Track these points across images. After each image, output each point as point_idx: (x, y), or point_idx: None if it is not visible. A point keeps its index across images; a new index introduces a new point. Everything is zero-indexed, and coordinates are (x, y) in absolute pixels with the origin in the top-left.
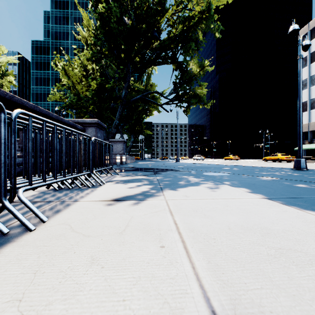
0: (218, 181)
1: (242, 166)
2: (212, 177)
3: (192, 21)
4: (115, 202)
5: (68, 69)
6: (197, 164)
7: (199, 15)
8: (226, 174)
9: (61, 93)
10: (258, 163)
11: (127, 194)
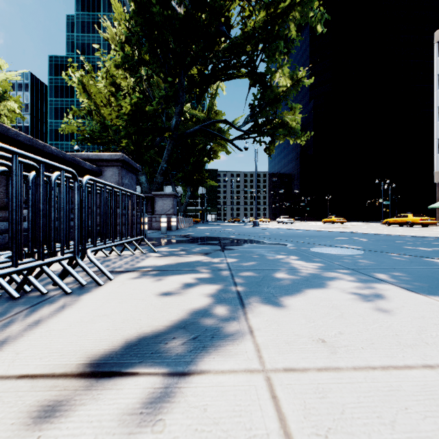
0: (361, 272)
1: (365, 234)
2: (335, 259)
3: (280, 6)
4: (78, 393)
5: (88, 84)
6: (287, 230)
7: None
8: (355, 251)
9: (79, 121)
10: (380, 228)
11: (144, 329)
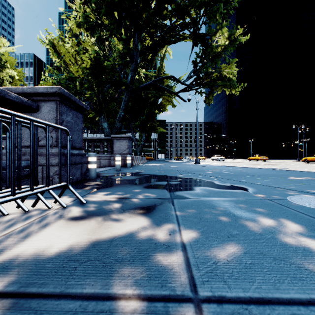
0: None
1: (309, 173)
2: None
3: None
4: None
5: (58, 45)
6: (227, 168)
7: None
8: None
9: (53, 78)
10: (304, 165)
11: None
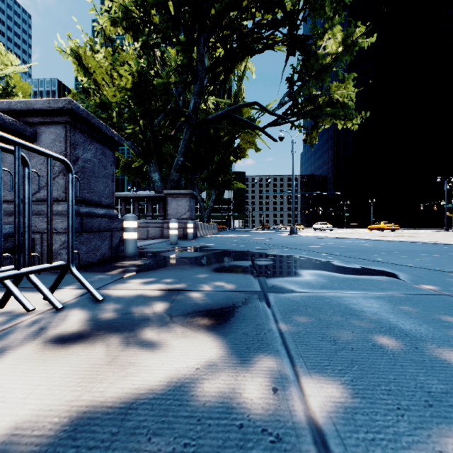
0: None
1: None
2: None
3: None
4: None
5: (85, 56)
6: (342, 240)
7: None
8: None
9: None
10: None
11: None
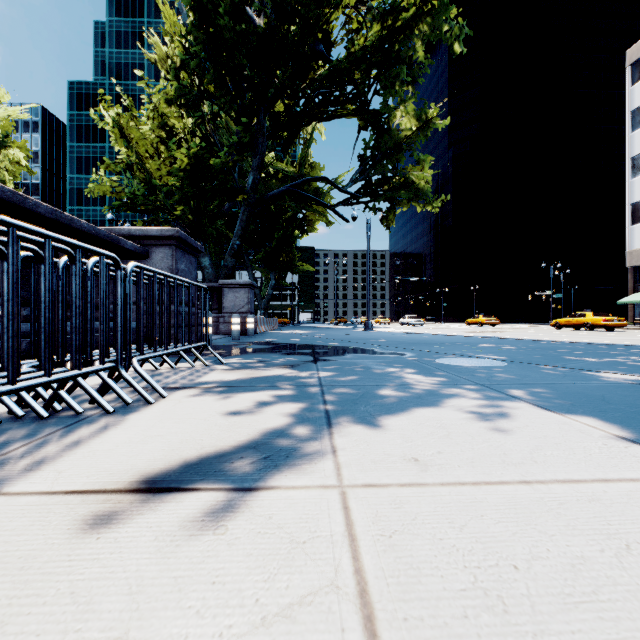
0: (492, 389)
1: (519, 340)
2: (465, 372)
3: (401, 17)
4: (134, 505)
5: (128, 126)
6: (412, 335)
7: (418, 3)
8: (496, 363)
9: (114, 179)
10: (545, 333)
11: (206, 449)
